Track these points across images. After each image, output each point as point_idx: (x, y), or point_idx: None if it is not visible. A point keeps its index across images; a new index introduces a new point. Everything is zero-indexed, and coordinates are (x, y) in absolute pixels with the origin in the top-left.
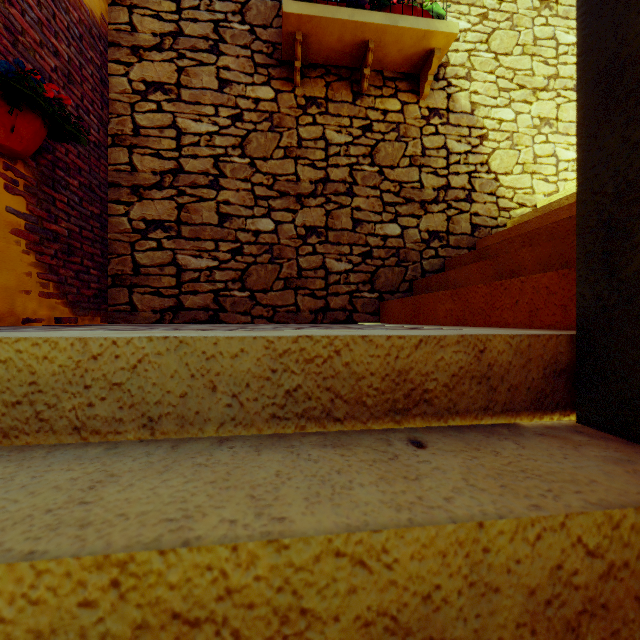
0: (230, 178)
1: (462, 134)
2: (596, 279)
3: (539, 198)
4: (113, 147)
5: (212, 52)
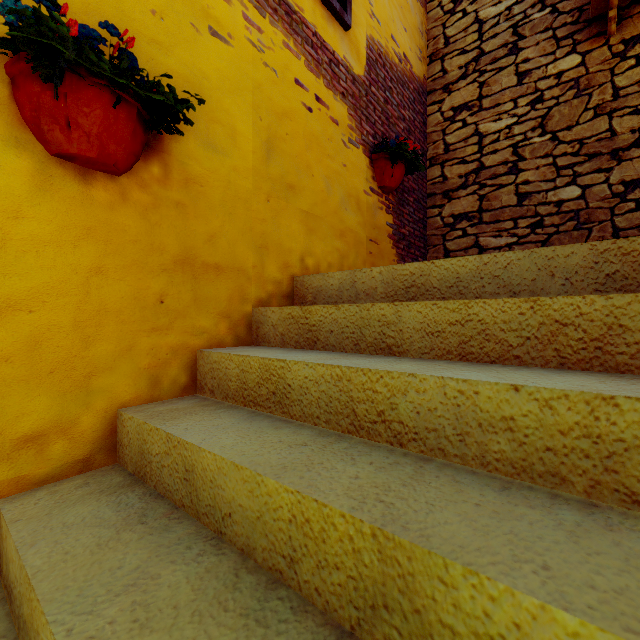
0: (529, 159)
1: None
2: None
3: None
4: (430, 167)
5: (510, 54)
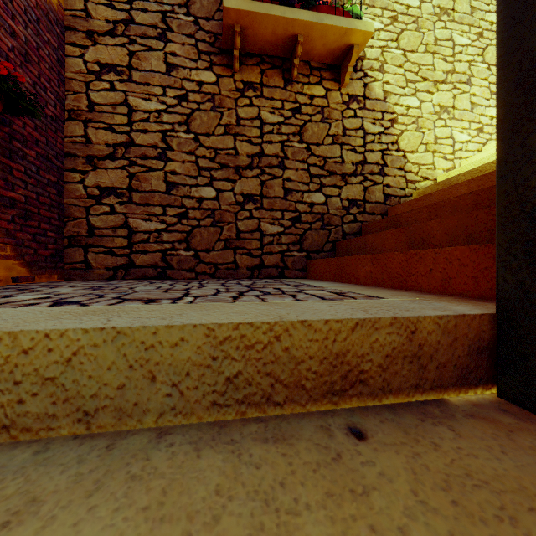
0: (176, 151)
1: (376, 117)
2: (519, 266)
3: (439, 173)
4: (69, 121)
5: (160, 39)
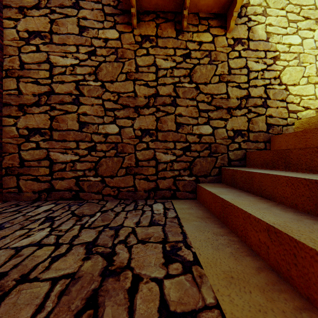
0: (87, 96)
1: (259, 56)
2: None
3: None
4: (6, 78)
5: (74, 7)
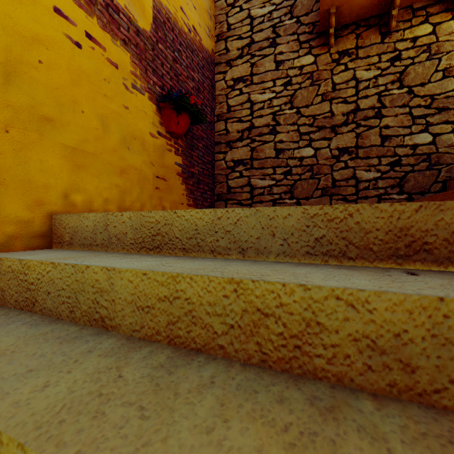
0: (283, 125)
1: None
2: None
3: None
4: (217, 122)
5: (271, 46)
